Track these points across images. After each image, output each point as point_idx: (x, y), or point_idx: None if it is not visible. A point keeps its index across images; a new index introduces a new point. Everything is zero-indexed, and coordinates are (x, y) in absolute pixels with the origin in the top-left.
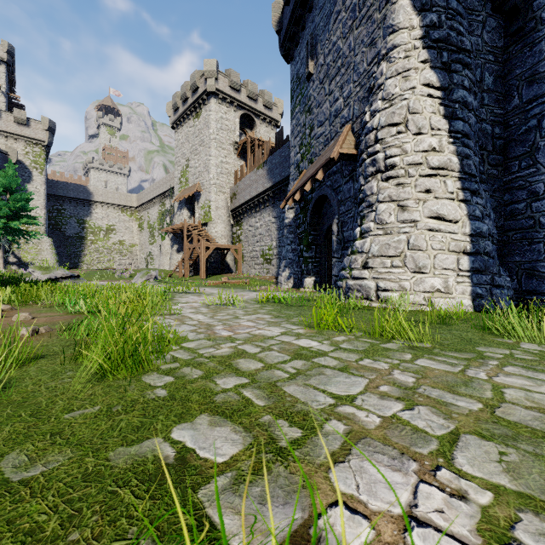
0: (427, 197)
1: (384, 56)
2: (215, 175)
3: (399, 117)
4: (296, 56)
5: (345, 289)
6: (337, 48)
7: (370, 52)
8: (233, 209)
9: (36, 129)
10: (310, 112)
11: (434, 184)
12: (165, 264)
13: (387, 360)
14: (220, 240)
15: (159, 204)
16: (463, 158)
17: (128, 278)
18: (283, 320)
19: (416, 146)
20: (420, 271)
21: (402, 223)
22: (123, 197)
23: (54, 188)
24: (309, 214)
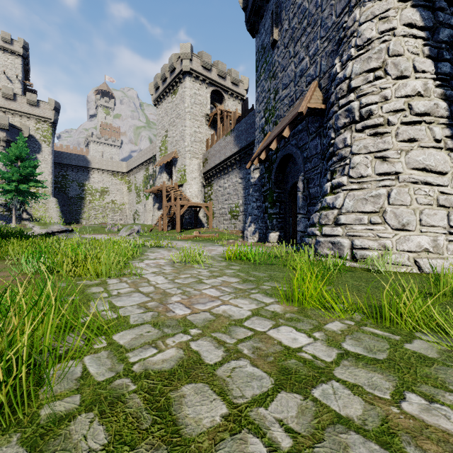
0: (410, 147)
1: (357, 2)
2: (189, 143)
3: (377, 61)
4: (261, 28)
5: (314, 246)
6: (303, 9)
7: (339, 3)
8: (205, 172)
9: (44, 109)
10: (274, 77)
11: (419, 132)
12: (149, 220)
13: (452, 399)
14: (193, 199)
15: (144, 170)
16: (451, 103)
17: (115, 232)
18: (253, 287)
19: (398, 92)
20: (403, 228)
21: (381, 176)
22: (115, 164)
23: (59, 158)
24: (274, 173)
